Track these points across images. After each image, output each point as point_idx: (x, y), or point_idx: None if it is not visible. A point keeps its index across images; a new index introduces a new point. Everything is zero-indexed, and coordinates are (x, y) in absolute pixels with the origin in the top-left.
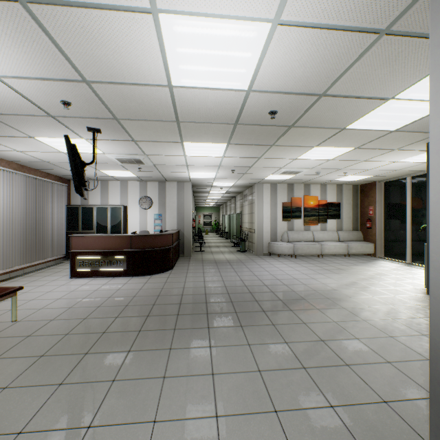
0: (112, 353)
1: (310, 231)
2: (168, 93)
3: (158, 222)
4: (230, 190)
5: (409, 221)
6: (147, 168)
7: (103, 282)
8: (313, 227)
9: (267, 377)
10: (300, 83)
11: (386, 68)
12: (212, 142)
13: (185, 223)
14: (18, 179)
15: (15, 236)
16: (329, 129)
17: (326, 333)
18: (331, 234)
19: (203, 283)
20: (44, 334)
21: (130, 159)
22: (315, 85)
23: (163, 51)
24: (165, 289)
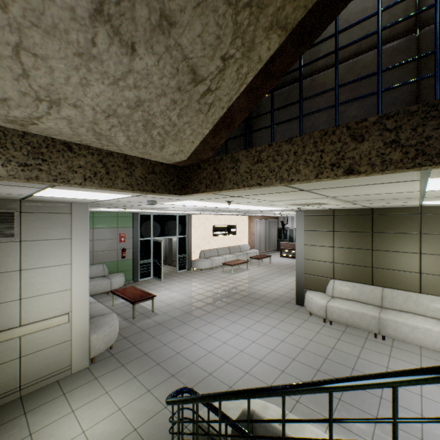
0: (290, 270)
1: None
2: None
3: None
4: None
5: None
6: None
7: (290, 259)
8: None
9: None
10: None
11: None
12: None
13: None
14: (264, 222)
15: (264, 241)
16: None
17: None
18: None
19: None
20: (277, 265)
21: None
22: None
23: None
24: None
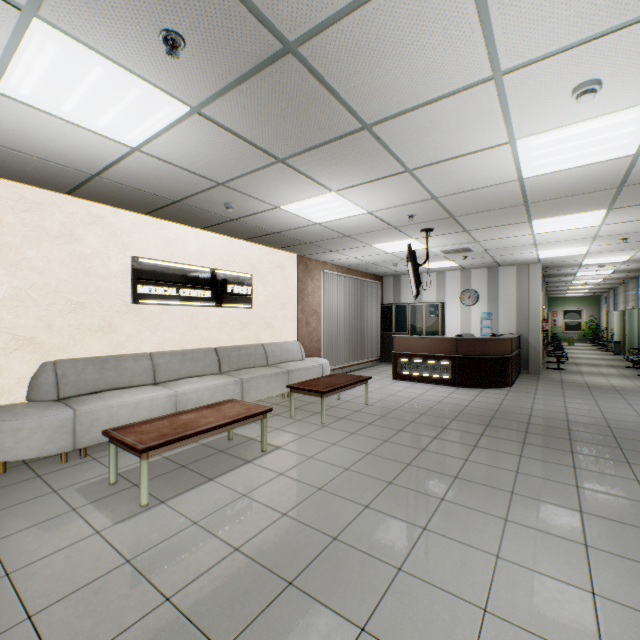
0: (458, 443)
1: None
2: (516, 185)
3: (486, 323)
4: (622, 268)
5: None
6: (474, 254)
7: (426, 387)
8: None
9: None
10: None
11: None
12: (579, 213)
13: (529, 325)
14: (347, 282)
15: (346, 335)
16: None
17: None
18: None
19: (563, 409)
20: (393, 417)
21: (457, 249)
22: None
23: (515, 159)
24: (503, 405)
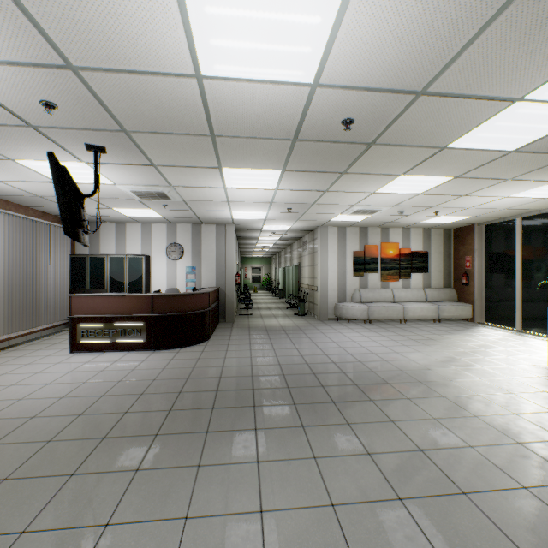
0: (111, 474)
1: (389, 288)
2: (196, 89)
3: (191, 277)
4: (285, 236)
5: (519, 276)
6: (175, 205)
7: (114, 358)
8: (393, 284)
9: (345, 516)
10: (390, 72)
11: (522, 46)
12: (262, 168)
13: (226, 279)
14: (1, 220)
15: None
16: (424, 148)
17: (425, 437)
18: (415, 293)
19: (250, 360)
20: (16, 441)
21: (151, 192)
22: (412, 76)
23: (184, 13)
24: (197, 368)
